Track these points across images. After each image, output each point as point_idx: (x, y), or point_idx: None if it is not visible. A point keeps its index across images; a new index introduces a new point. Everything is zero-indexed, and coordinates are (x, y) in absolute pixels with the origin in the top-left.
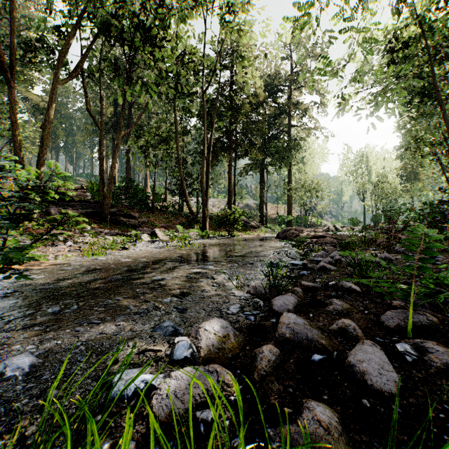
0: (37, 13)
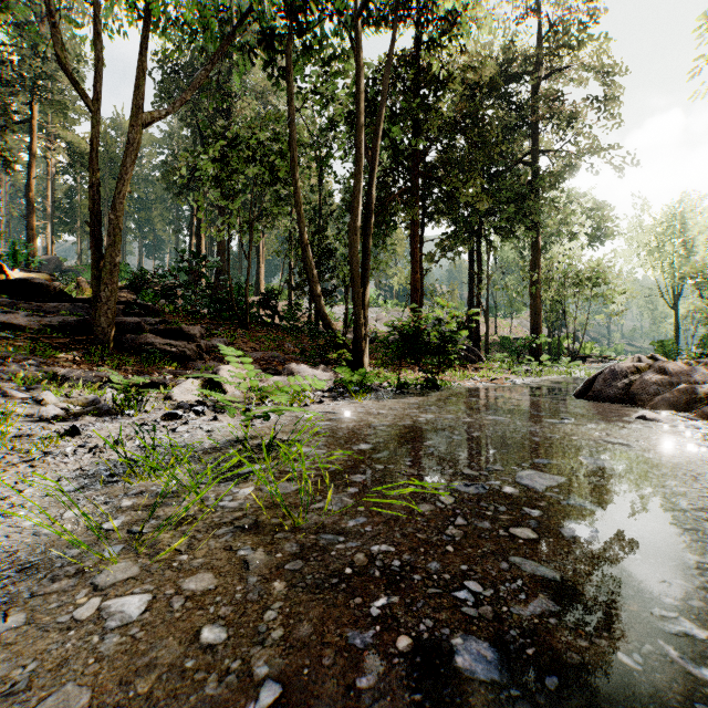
0: None
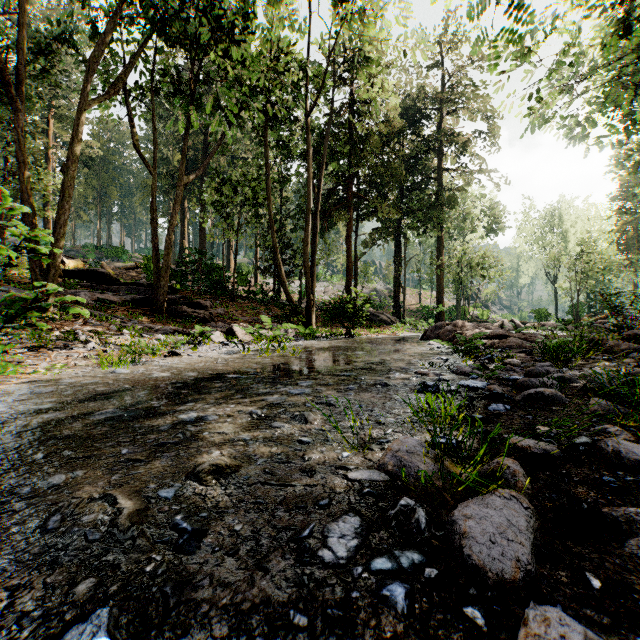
0: (78, 24)
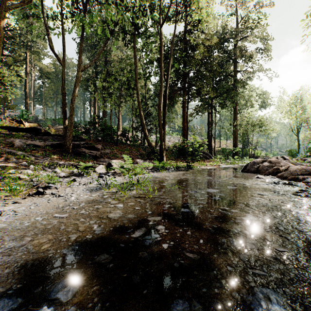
0: None
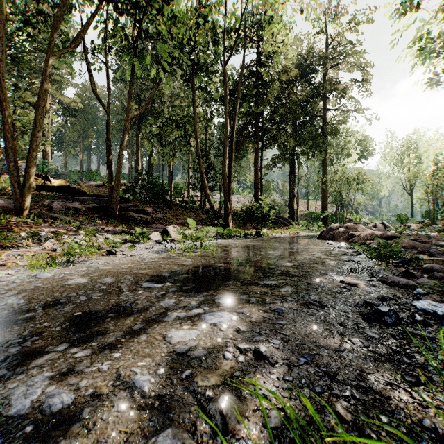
0: None
